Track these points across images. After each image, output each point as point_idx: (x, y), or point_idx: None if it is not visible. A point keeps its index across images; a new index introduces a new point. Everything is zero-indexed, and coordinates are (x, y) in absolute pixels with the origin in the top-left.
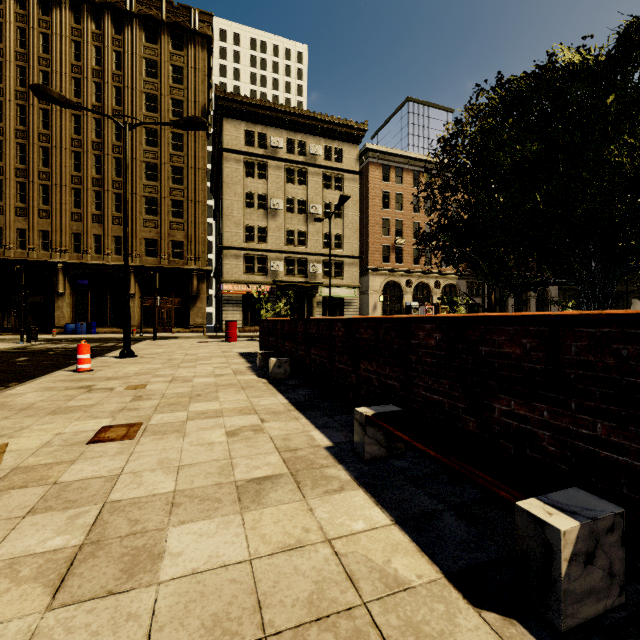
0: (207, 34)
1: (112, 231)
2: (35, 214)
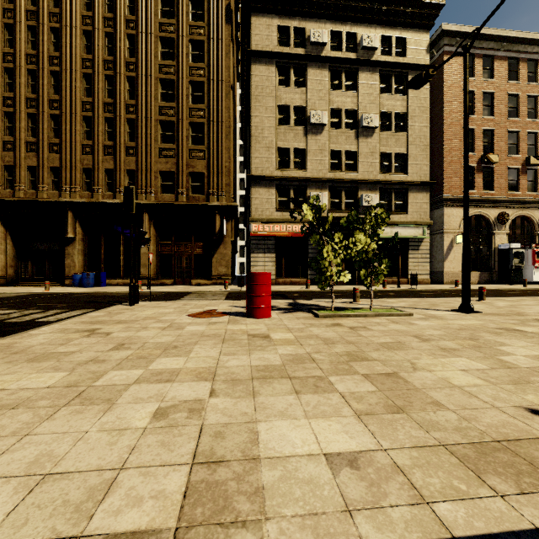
0: None
1: (125, 164)
2: (45, 148)
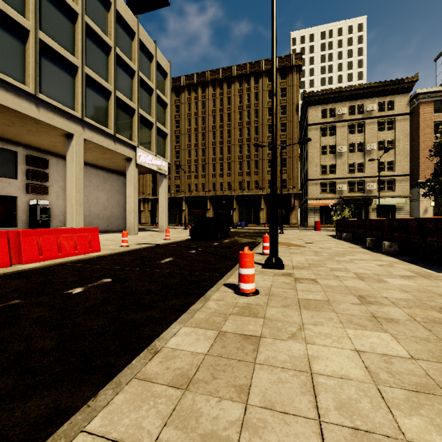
0: (299, 64)
1: (254, 178)
2: (225, 175)
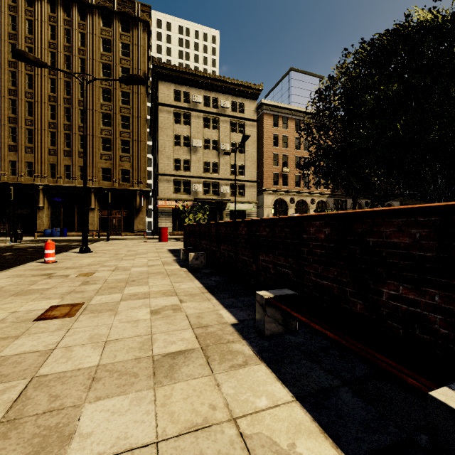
0: (147, 20)
1: (78, 162)
2: (22, 150)
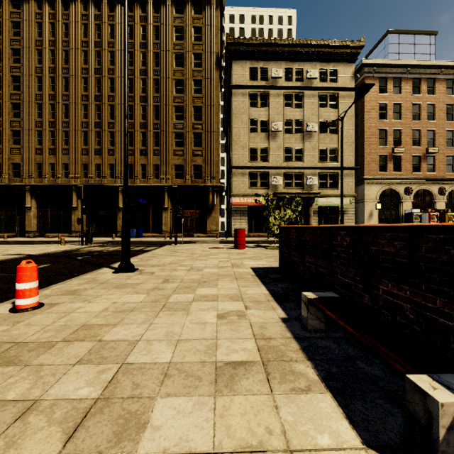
0: None
1: (153, 161)
2: (106, 153)
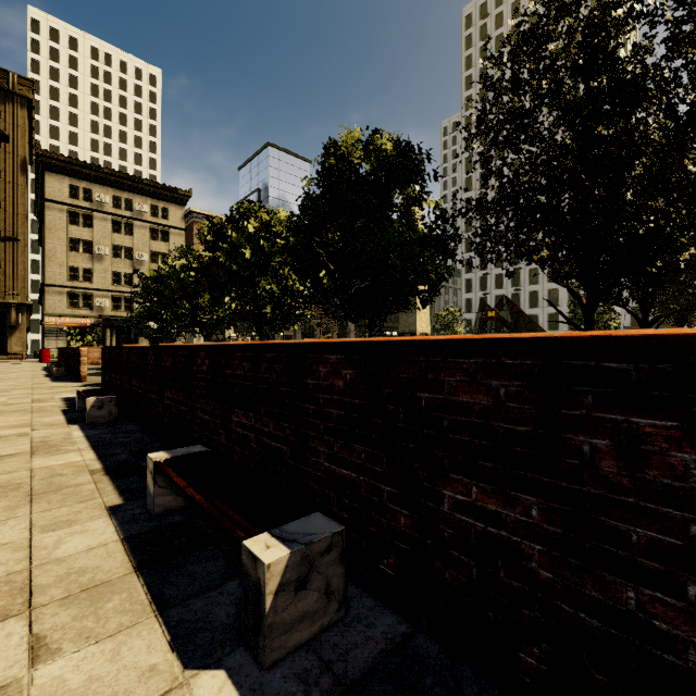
0: (27, 97)
1: None
2: None
